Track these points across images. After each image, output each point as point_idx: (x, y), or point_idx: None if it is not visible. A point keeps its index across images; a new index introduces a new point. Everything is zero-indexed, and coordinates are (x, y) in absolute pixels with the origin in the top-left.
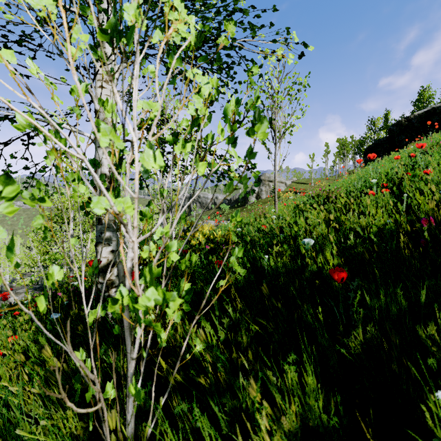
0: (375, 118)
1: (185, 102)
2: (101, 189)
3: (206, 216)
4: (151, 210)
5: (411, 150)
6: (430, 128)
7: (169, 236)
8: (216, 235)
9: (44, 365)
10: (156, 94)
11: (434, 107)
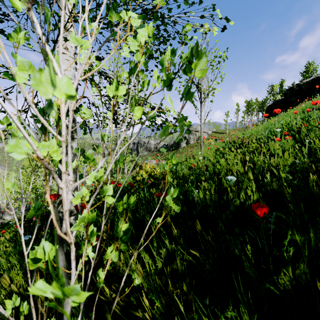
0: (273, 85)
1: (119, 43)
2: (21, 131)
3: (149, 157)
4: (97, 153)
5: (302, 107)
6: (315, 92)
7: (103, 180)
8: (155, 172)
9: (13, 281)
10: (99, 48)
11: (318, 76)
